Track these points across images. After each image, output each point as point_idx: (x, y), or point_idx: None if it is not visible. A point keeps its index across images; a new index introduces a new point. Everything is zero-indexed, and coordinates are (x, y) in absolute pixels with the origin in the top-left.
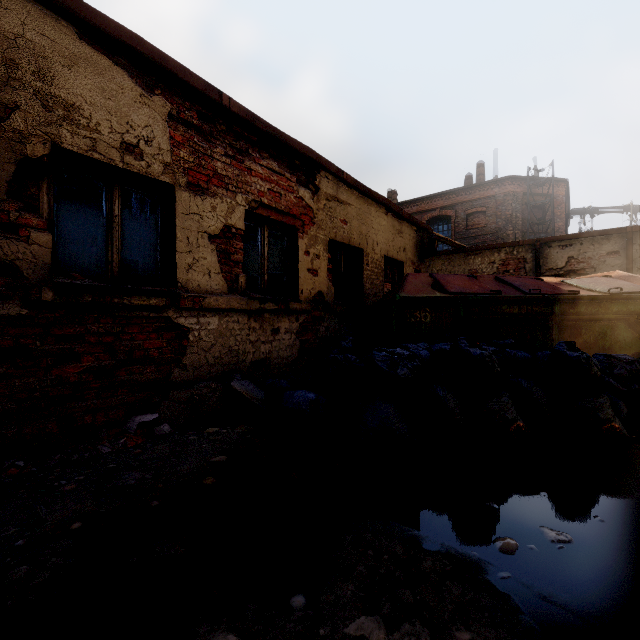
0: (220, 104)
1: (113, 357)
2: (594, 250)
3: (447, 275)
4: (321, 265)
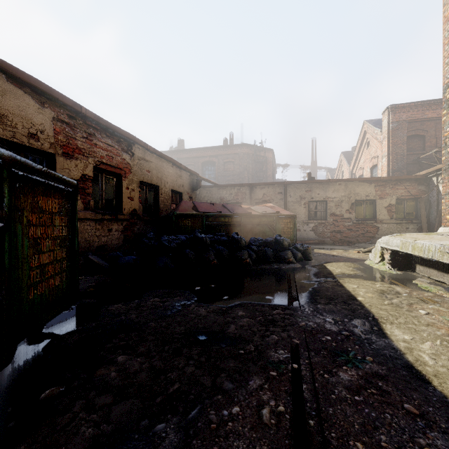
0: (81, 112)
1: None
2: (273, 191)
3: (200, 203)
4: (135, 195)
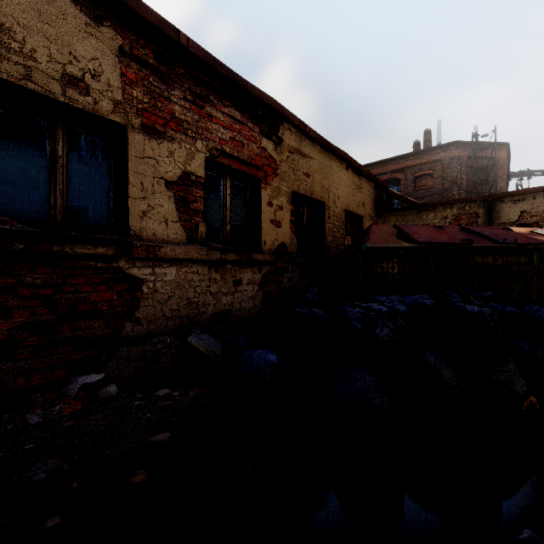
0: (177, 43)
1: (53, 311)
2: None
3: (411, 226)
4: (284, 217)
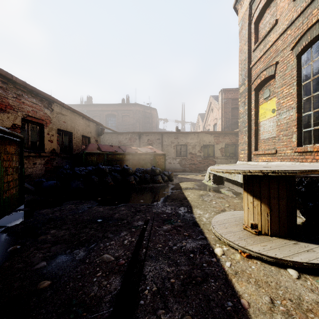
0: (12, 79)
1: None
2: (154, 137)
3: (103, 145)
4: (54, 138)
